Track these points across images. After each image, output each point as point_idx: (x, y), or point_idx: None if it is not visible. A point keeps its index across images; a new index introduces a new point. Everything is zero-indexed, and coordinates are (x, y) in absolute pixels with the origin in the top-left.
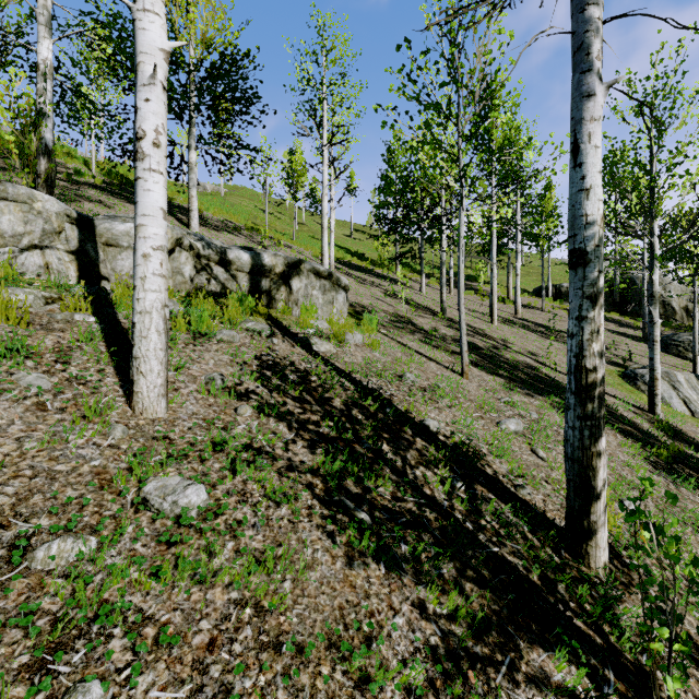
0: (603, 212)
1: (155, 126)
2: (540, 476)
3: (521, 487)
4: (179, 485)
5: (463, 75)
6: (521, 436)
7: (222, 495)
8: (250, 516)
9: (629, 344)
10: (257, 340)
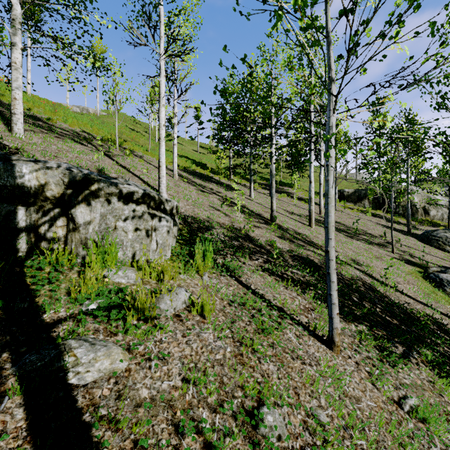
0: None
1: None
2: None
3: None
4: None
5: None
6: None
7: None
8: None
9: (403, 238)
10: None
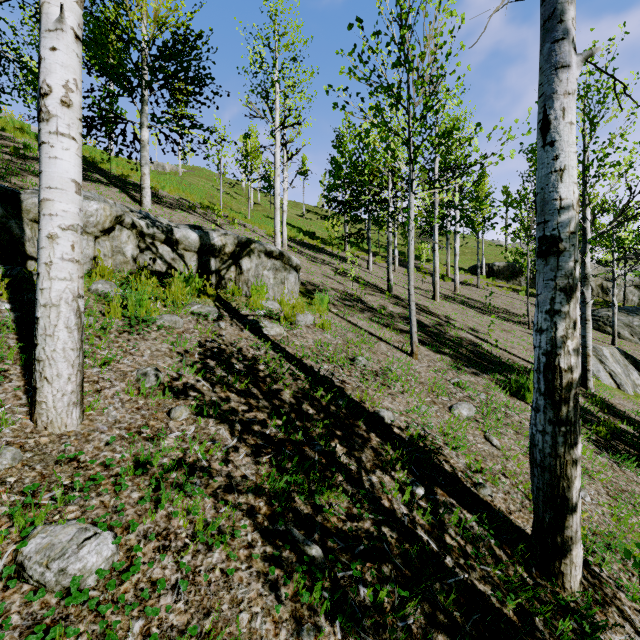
0: (576, 196)
1: (64, 80)
2: (497, 469)
3: (481, 486)
4: (72, 542)
5: (414, 58)
6: (474, 422)
7: (136, 541)
8: (171, 570)
9: None
10: (202, 324)
